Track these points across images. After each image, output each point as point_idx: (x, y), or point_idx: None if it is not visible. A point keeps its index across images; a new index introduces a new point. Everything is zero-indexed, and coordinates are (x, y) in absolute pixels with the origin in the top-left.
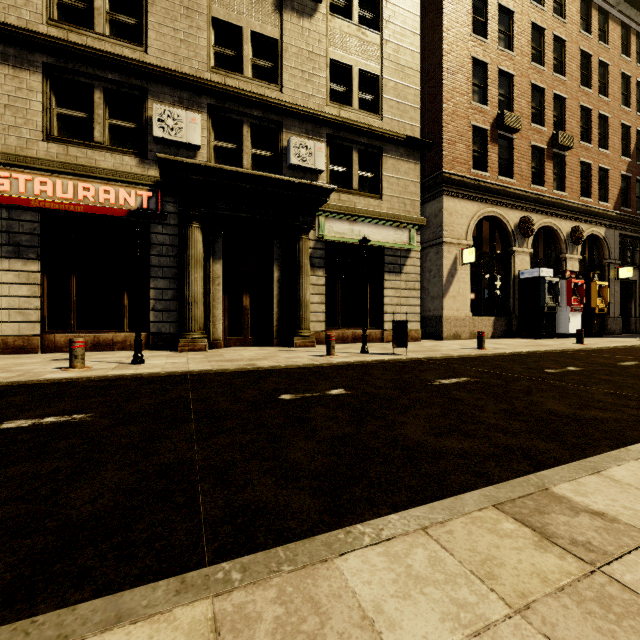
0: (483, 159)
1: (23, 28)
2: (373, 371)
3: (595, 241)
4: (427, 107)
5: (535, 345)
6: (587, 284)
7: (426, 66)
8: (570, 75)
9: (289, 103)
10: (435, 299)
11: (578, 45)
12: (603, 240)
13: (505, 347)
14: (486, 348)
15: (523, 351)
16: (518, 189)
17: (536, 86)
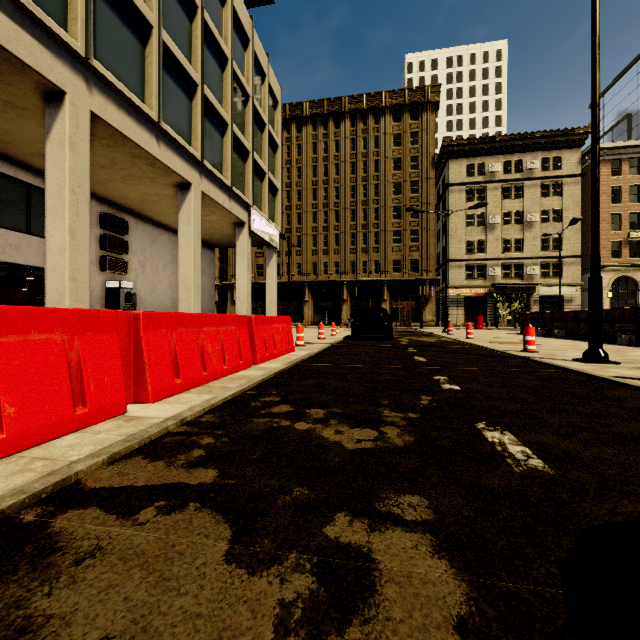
0: (619, 252)
1: (463, 259)
2: None
3: None
4: (588, 235)
5: None
6: None
7: (587, 219)
8: None
9: (526, 257)
10: None
11: None
12: None
13: None
14: None
15: None
16: None
17: None
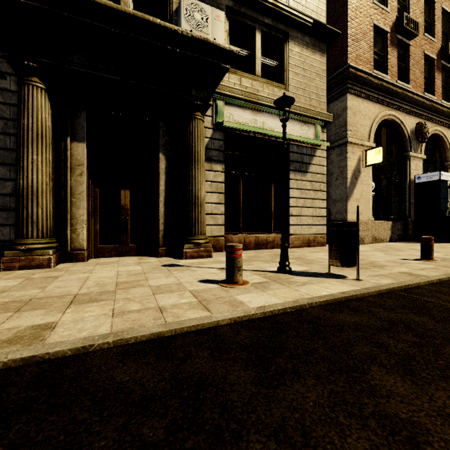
0: (382, 62)
1: None
2: (383, 383)
3: None
4: (328, 7)
5: None
6: None
7: None
8: None
9: None
10: (337, 202)
11: None
12: None
13: (448, 256)
14: (434, 259)
15: None
16: (416, 94)
17: None
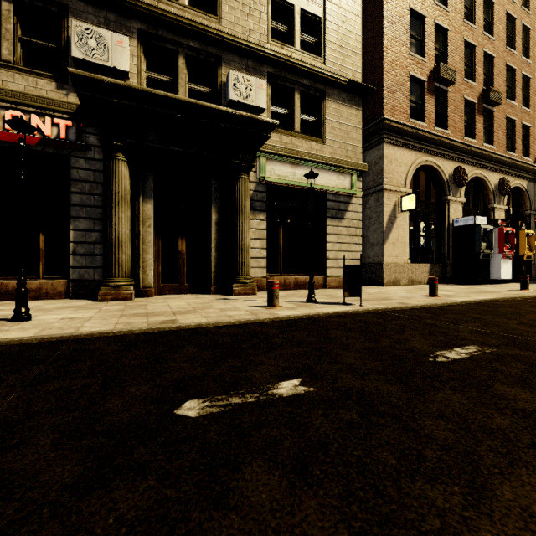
0: (420, 110)
1: None
2: (332, 332)
3: (517, 193)
4: (366, 57)
5: (482, 292)
6: (515, 232)
7: (365, 17)
8: (497, 35)
9: (228, 34)
10: (375, 246)
11: (504, 8)
12: (525, 192)
13: (456, 294)
14: (439, 295)
15: (483, 299)
16: (453, 140)
17: (468, 43)
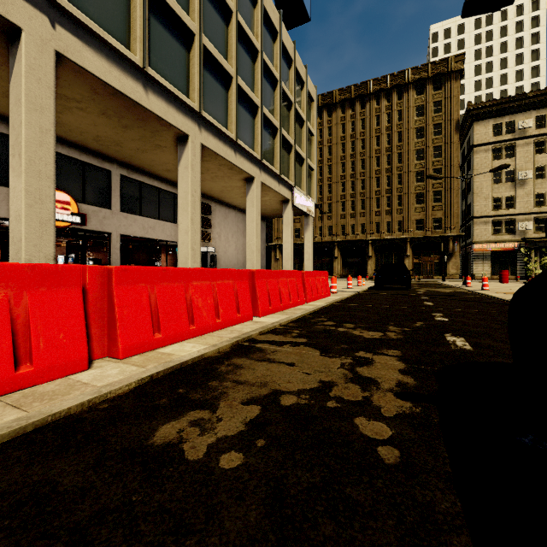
0: None
1: (489, 215)
2: None
3: None
4: None
5: None
6: None
7: None
8: None
9: None
10: None
11: None
12: None
13: None
14: None
15: None
16: None
17: None
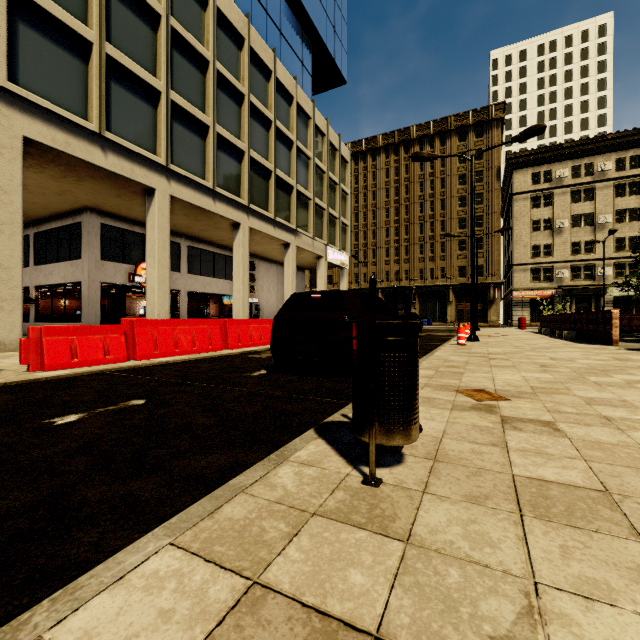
0: None
1: (528, 263)
2: None
3: None
4: None
5: None
6: None
7: None
8: None
9: (597, 258)
10: None
11: None
12: None
13: None
14: None
15: None
16: None
17: None
